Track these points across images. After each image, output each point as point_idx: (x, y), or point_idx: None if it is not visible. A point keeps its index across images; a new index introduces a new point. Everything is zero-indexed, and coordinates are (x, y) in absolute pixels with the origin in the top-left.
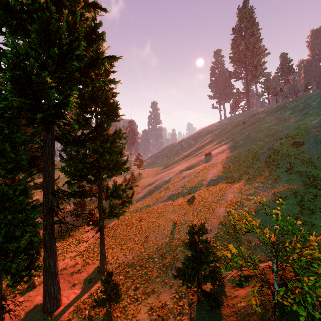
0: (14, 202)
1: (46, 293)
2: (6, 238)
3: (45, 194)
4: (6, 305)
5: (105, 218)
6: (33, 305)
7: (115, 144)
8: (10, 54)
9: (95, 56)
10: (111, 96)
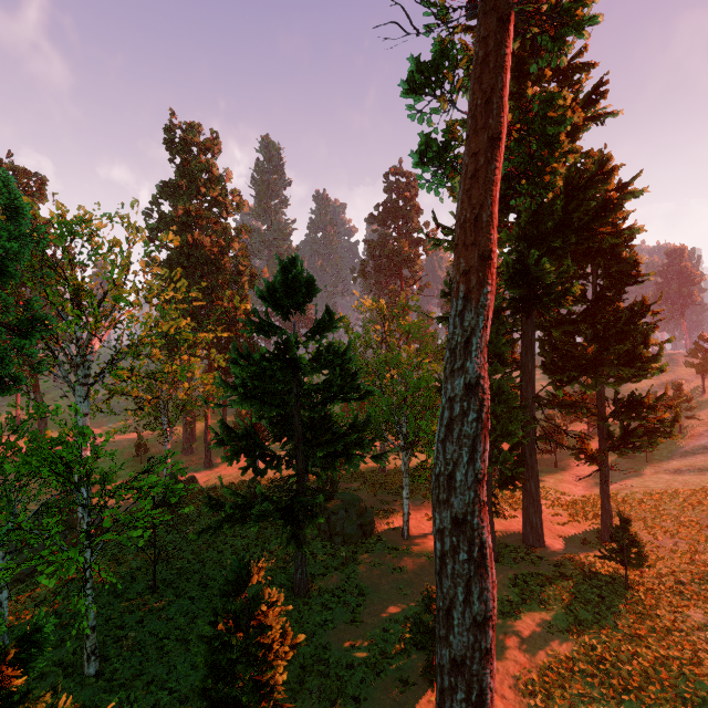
0: (505, 398)
1: (526, 520)
2: (500, 432)
3: (524, 396)
4: (495, 504)
5: (611, 448)
6: (509, 532)
7: (631, 326)
8: (514, 253)
9: (600, 208)
10: (623, 240)
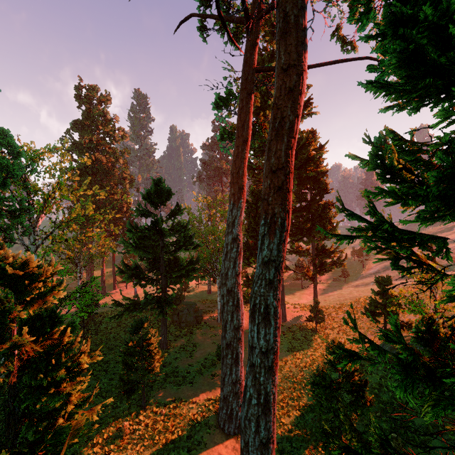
0: None
1: None
2: None
3: None
4: None
5: (316, 272)
6: None
7: (324, 213)
8: None
9: (306, 159)
10: (323, 172)
